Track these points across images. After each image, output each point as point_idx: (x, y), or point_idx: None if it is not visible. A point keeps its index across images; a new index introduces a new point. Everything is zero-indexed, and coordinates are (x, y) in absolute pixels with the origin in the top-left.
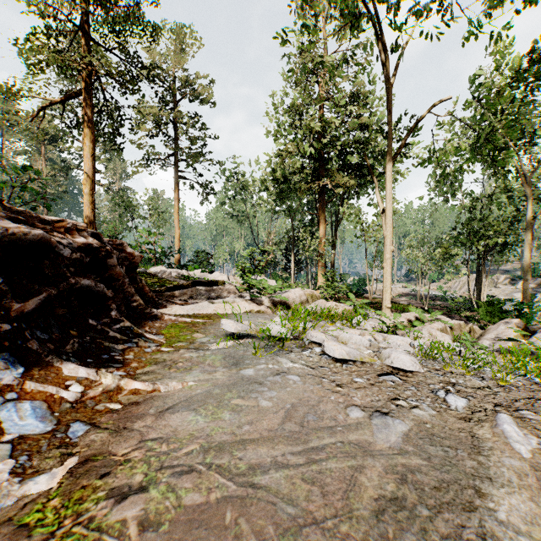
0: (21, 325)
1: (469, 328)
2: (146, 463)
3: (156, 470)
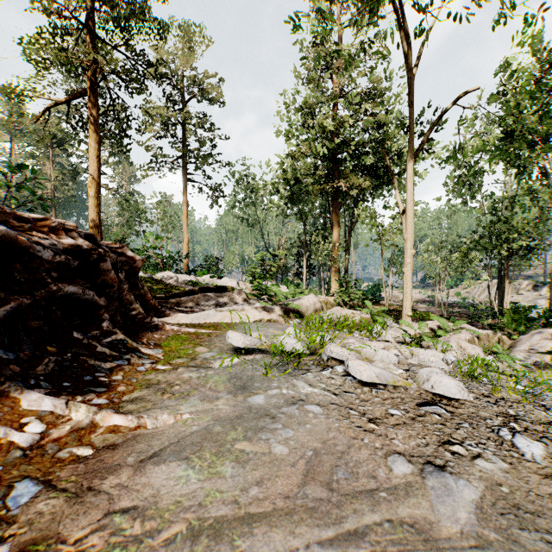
0: None
1: (498, 338)
2: None
3: None
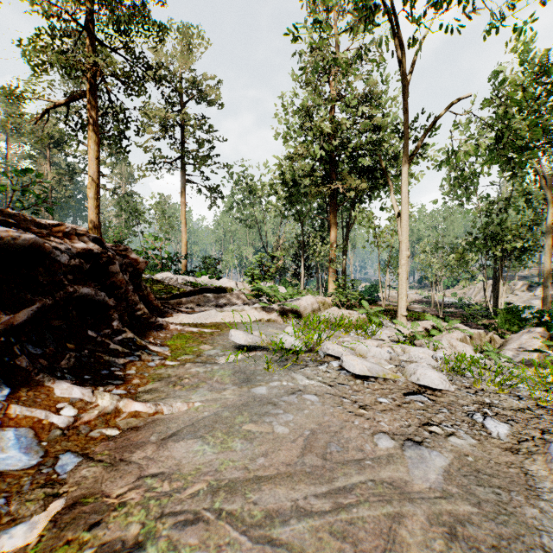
0: (10, 340)
1: (489, 337)
2: (144, 508)
3: (156, 518)
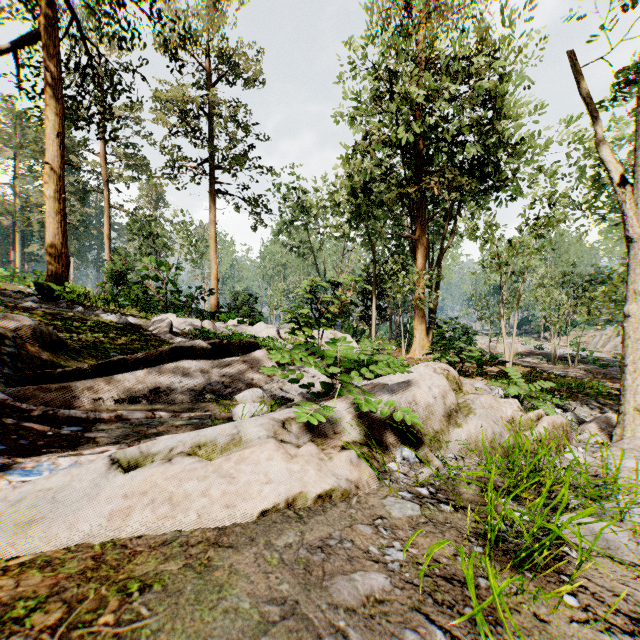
0: None
1: None
2: None
3: None
